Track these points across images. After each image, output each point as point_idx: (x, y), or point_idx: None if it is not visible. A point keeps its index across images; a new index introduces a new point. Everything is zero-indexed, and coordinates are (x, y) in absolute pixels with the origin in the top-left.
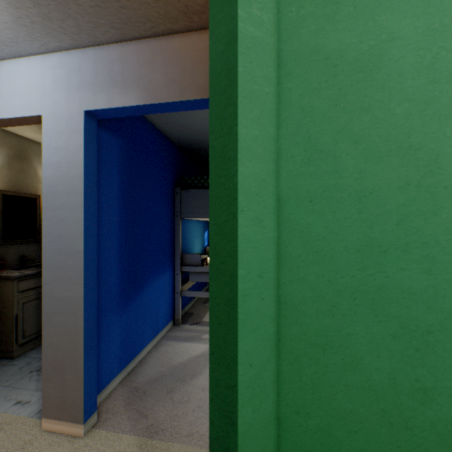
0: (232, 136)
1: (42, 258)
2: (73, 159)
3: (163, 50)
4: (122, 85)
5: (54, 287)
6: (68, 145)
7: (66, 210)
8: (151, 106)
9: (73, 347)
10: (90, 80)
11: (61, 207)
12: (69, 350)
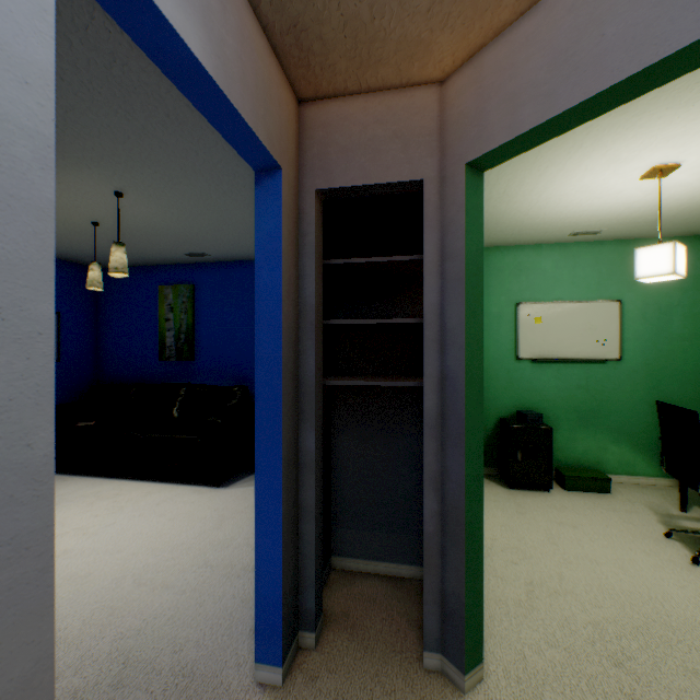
0: (480, 304)
1: None
2: None
3: (238, 7)
4: None
5: None
6: None
7: None
8: (211, 89)
9: None
10: None
11: None
12: None
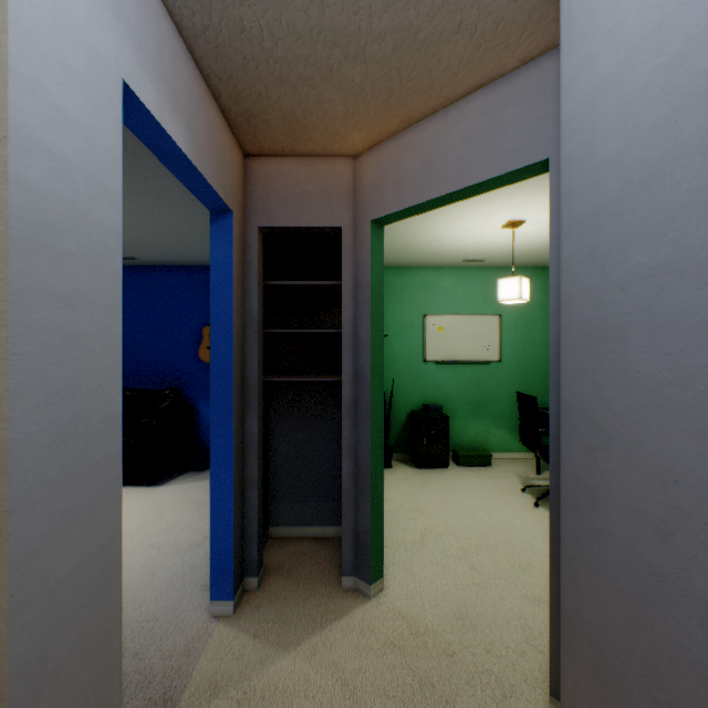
0: (382, 321)
1: (10, 475)
2: (102, 179)
3: (206, 103)
4: (174, 100)
5: (52, 553)
6: (92, 130)
7: (85, 309)
8: (189, 166)
9: (102, 679)
10: (134, 24)
11: (75, 301)
12: (94, 698)
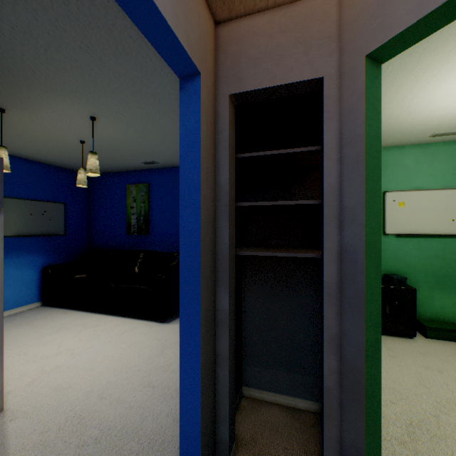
0: (378, 185)
1: None
2: None
3: None
4: None
5: None
6: None
7: None
8: None
9: None
10: None
11: None
12: None
